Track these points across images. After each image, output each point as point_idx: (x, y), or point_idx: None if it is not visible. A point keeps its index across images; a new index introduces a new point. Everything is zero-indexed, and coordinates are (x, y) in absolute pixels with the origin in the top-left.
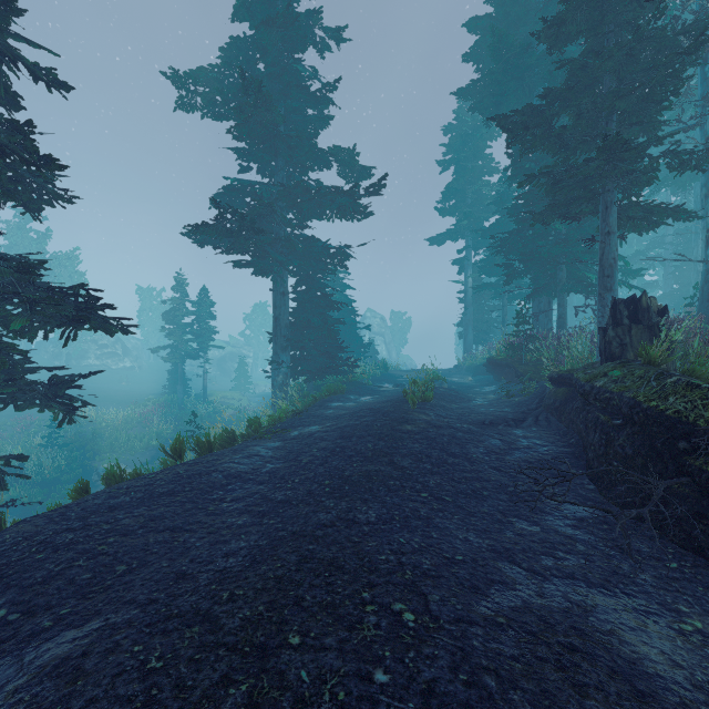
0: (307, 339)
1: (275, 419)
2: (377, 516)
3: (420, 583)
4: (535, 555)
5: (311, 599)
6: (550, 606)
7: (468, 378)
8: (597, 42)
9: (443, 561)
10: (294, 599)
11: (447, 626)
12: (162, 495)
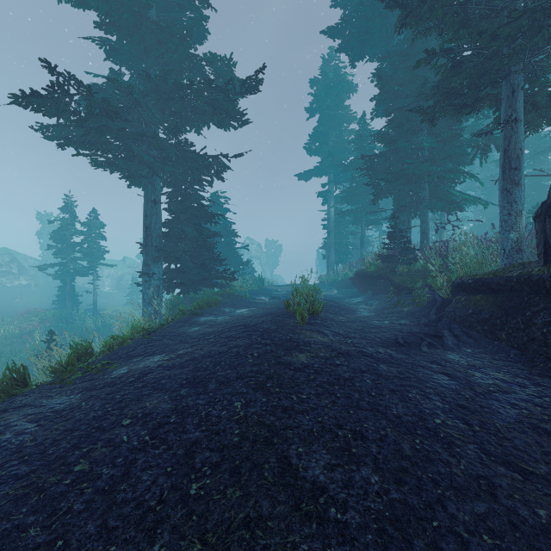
0: (181, 250)
1: (112, 342)
2: None
3: None
4: None
5: None
6: None
7: (333, 291)
8: None
9: None
10: None
11: None
12: None
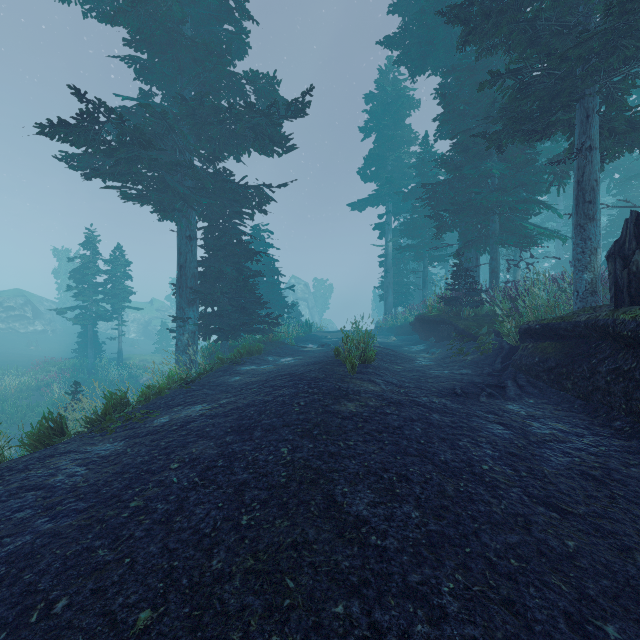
0: (219, 292)
1: (149, 392)
2: None
3: None
4: None
5: None
6: None
7: (391, 338)
8: None
9: None
10: None
11: None
12: None
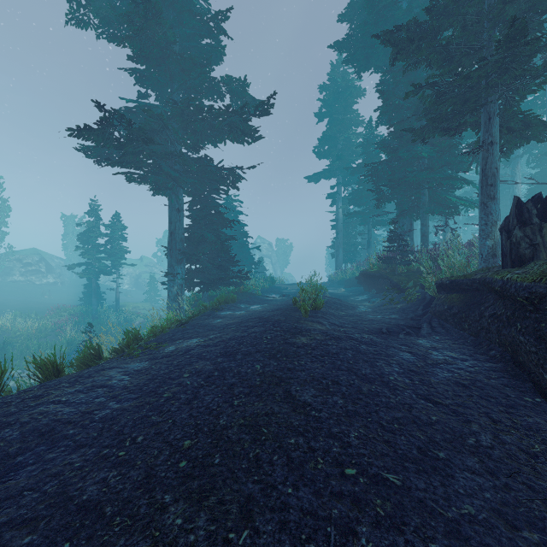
0: (201, 253)
1: (155, 330)
2: None
3: None
4: None
5: None
6: None
7: (341, 289)
8: None
9: None
10: None
11: None
12: None
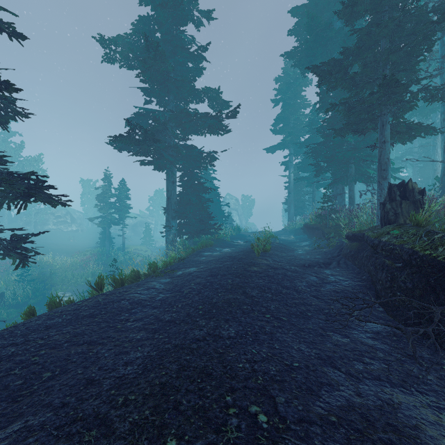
0: (188, 211)
1: (166, 263)
2: (235, 332)
3: (269, 387)
4: (349, 361)
5: (187, 403)
6: (367, 404)
7: (291, 237)
8: (377, 18)
9: (285, 367)
10: (173, 404)
11: (292, 426)
12: (84, 317)
